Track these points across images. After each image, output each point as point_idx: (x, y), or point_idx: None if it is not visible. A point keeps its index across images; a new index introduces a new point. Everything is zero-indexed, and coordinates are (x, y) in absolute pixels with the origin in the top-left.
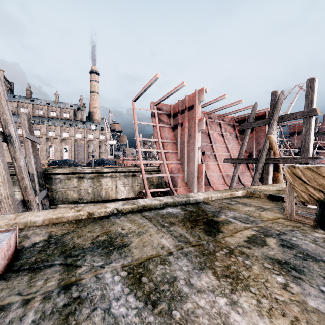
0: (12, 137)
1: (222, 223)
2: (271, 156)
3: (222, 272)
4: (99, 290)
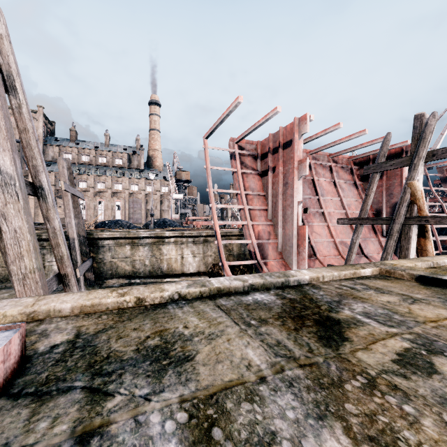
0: (45, 189)
1: (346, 324)
2: (414, 214)
3: (362, 429)
4: None
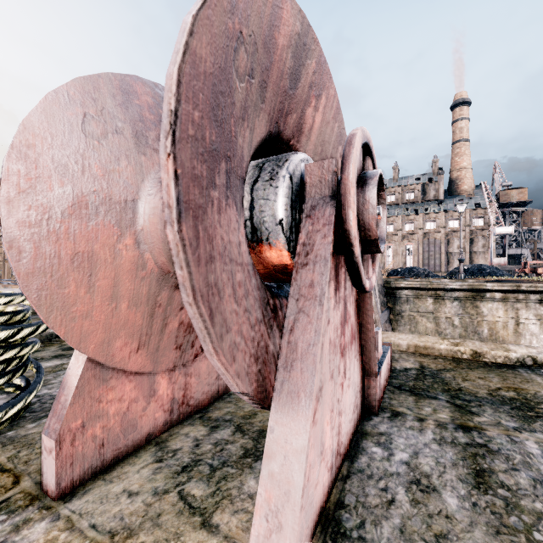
0: None
1: None
2: None
3: None
4: (518, 454)
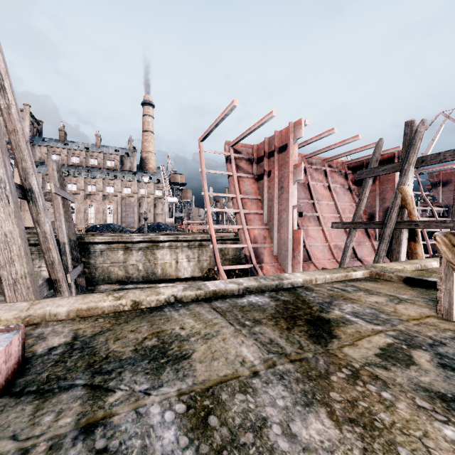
0: (35, 192)
1: (335, 323)
2: (405, 218)
3: (344, 413)
4: (139, 438)
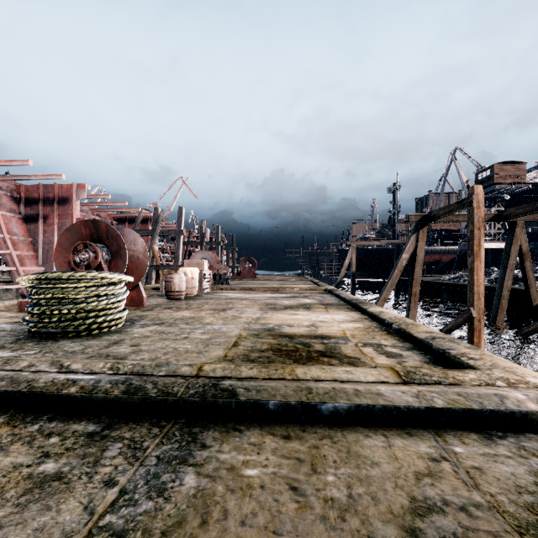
0: None
1: None
2: (154, 264)
3: None
4: None
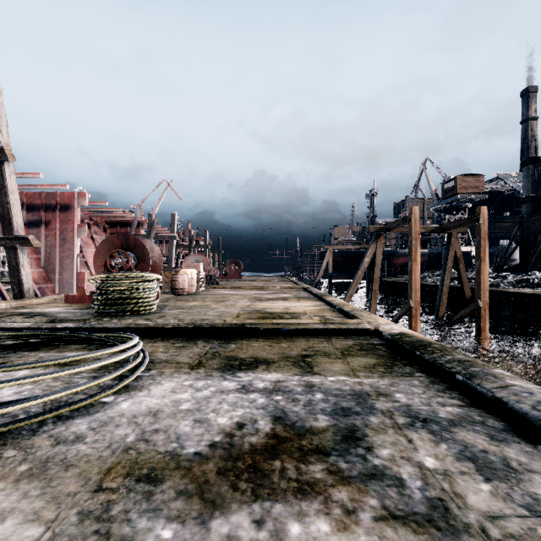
0: None
1: None
2: None
3: None
4: None
